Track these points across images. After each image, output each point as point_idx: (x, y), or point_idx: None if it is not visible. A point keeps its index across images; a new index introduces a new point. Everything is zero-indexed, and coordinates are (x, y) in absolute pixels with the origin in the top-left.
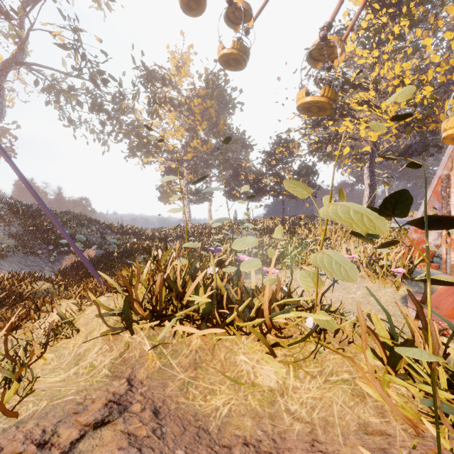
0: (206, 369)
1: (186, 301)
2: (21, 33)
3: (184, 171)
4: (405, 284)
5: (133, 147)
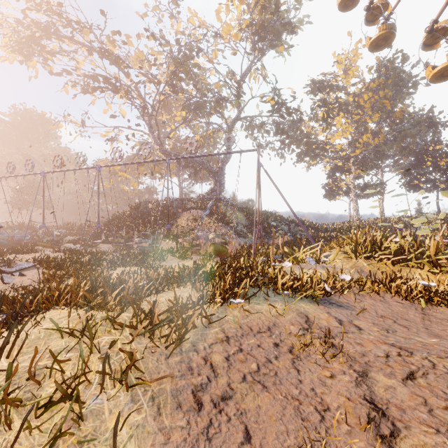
0: None
1: (383, 248)
2: (241, 101)
3: (351, 167)
4: None
5: (302, 154)
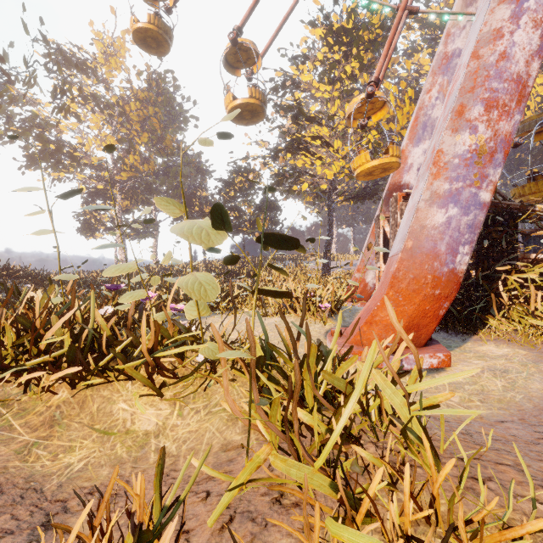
0: (67, 426)
1: (44, 345)
2: None
3: (117, 195)
4: (333, 319)
5: (32, 154)
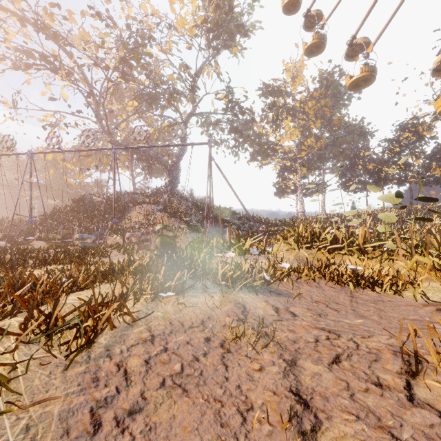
0: None
1: (321, 239)
2: (196, 96)
3: (298, 167)
4: None
5: (254, 153)
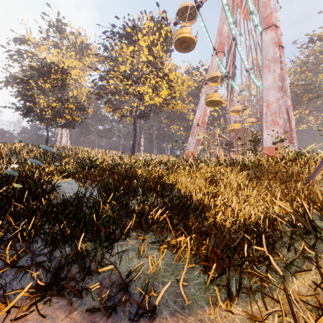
0: None
1: None
2: None
3: None
4: None
5: None
